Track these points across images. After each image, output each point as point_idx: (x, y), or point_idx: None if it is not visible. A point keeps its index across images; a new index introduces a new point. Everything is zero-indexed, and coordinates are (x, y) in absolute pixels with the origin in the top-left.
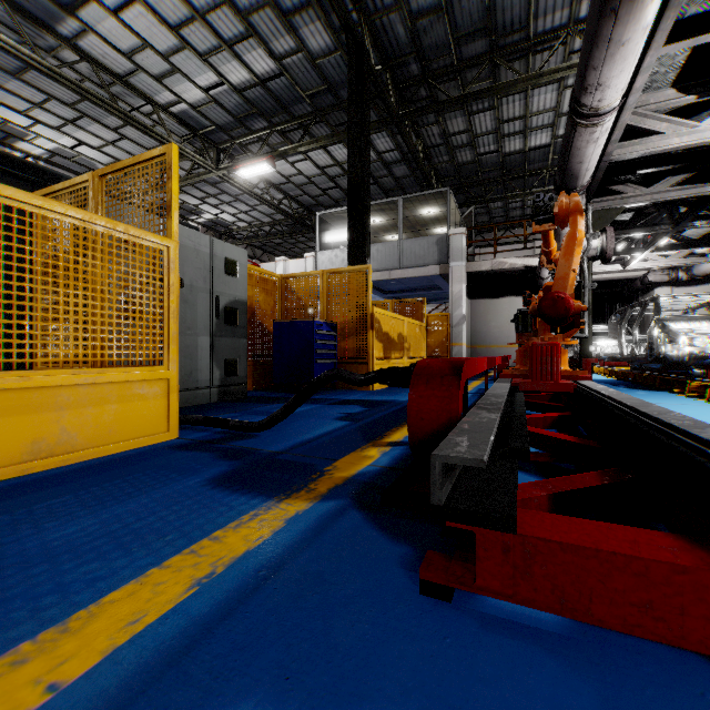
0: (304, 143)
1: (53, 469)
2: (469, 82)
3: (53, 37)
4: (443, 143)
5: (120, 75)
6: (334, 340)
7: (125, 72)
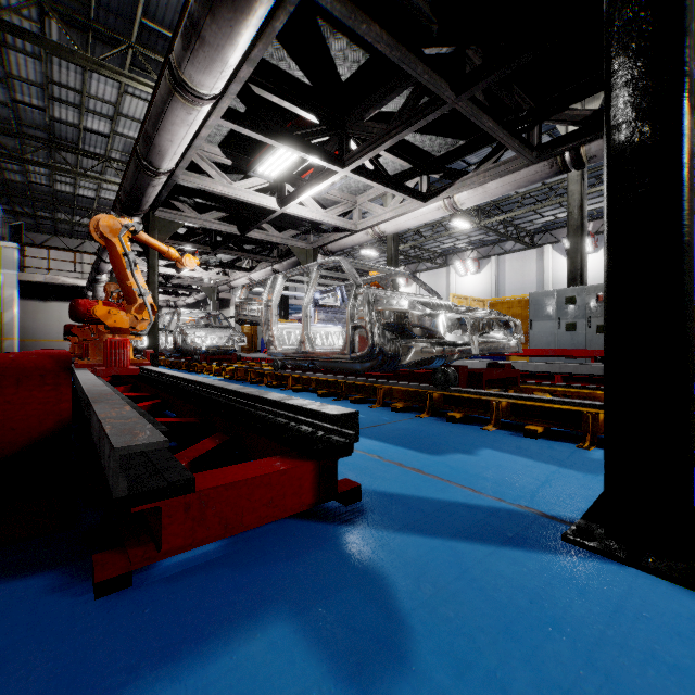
0: None
1: None
2: (31, 152)
3: None
4: None
5: None
6: None
7: None
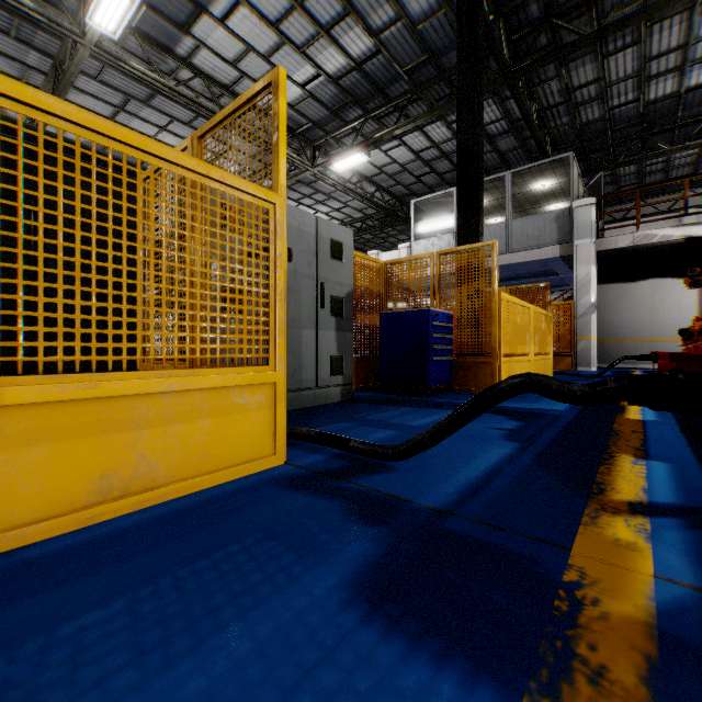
0: (400, 125)
1: (125, 516)
2: (611, 11)
3: (173, 58)
4: (563, 101)
5: (227, 86)
6: (450, 332)
7: (232, 82)
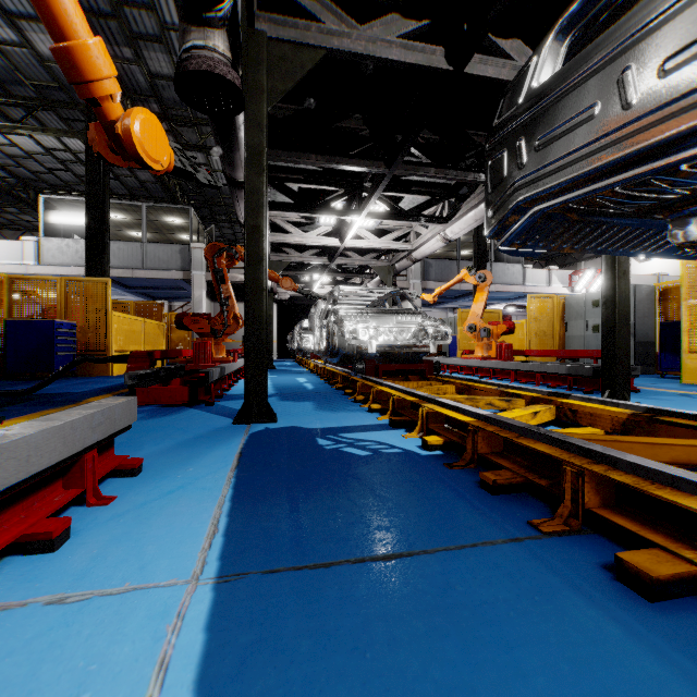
0: (27, 127)
1: None
2: (203, 137)
3: None
4: None
5: None
6: (74, 336)
7: None
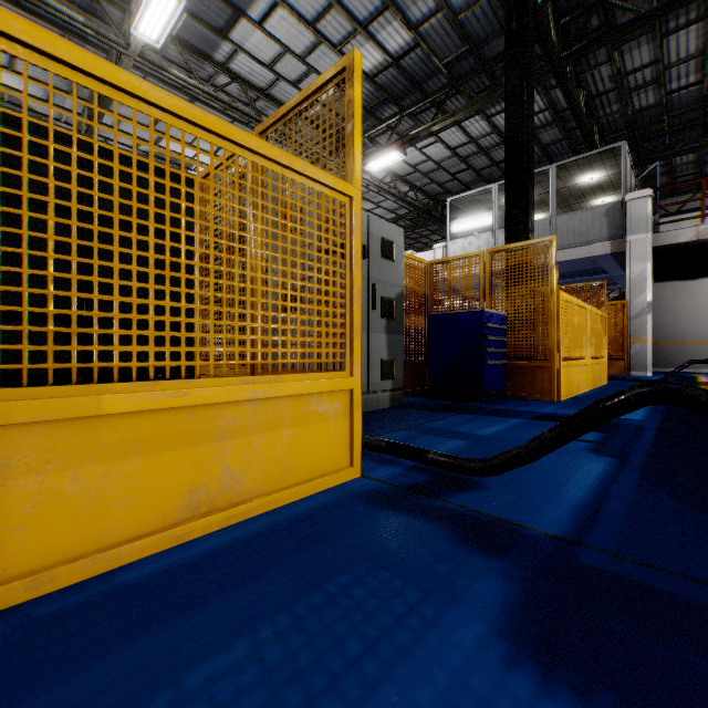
0: (438, 121)
1: (214, 534)
2: None
3: (211, 64)
4: (614, 88)
5: (263, 89)
6: (503, 335)
7: (267, 85)
